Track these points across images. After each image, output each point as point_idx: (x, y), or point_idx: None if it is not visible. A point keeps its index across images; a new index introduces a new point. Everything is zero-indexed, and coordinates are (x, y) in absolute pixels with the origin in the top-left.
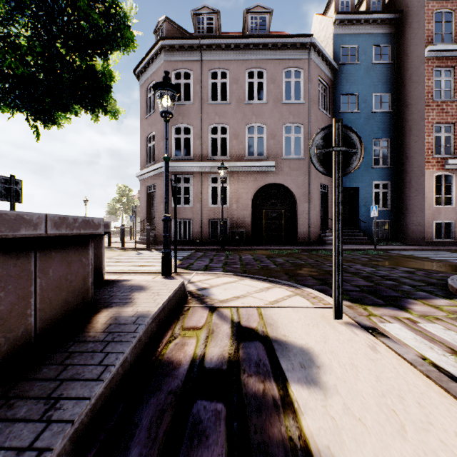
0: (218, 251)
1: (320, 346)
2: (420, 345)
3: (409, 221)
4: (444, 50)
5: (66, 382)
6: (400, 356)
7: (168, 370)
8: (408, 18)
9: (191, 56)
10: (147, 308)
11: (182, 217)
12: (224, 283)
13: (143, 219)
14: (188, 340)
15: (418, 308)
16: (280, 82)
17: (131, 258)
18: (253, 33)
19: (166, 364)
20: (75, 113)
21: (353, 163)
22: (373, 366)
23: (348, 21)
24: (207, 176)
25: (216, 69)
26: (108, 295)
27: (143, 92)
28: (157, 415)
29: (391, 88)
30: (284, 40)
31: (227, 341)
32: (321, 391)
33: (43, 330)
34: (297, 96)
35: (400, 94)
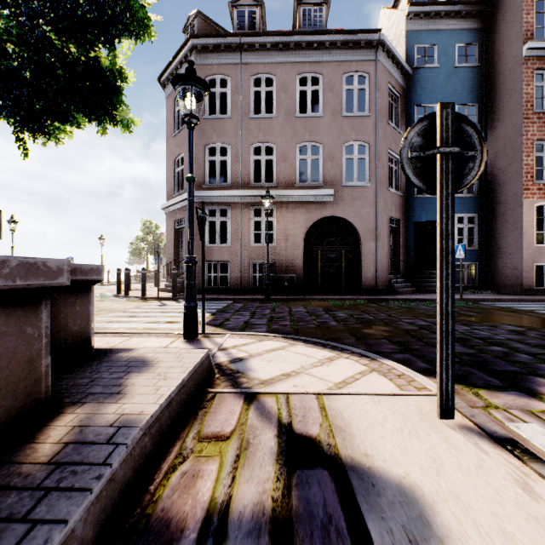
0: (262, 302)
1: (431, 482)
2: None
3: (502, 263)
4: None
5: None
6: None
7: None
8: (501, 9)
9: (229, 58)
10: (140, 407)
11: (217, 259)
12: (268, 350)
13: (170, 261)
14: (204, 466)
15: None
16: (339, 90)
17: (150, 311)
18: (306, 29)
19: (156, 528)
20: (77, 125)
21: (468, 173)
22: None
23: (425, 14)
24: (248, 208)
25: (259, 74)
26: (89, 378)
27: (170, 104)
28: None
29: (479, 98)
30: (345, 37)
31: (270, 468)
32: None
33: None
34: (360, 109)
35: (490, 105)
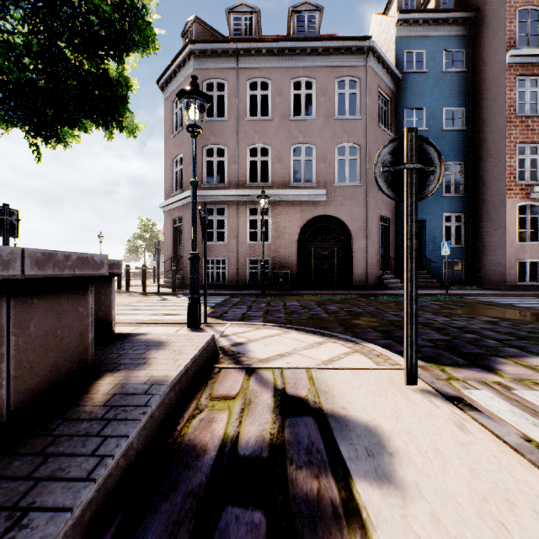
0: (257, 297)
1: (391, 424)
2: (520, 420)
3: (487, 260)
4: (529, 55)
5: (43, 482)
6: (500, 439)
7: (188, 458)
8: (486, 17)
9: (226, 63)
10: (164, 372)
11: (215, 256)
12: (265, 336)
13: (169, 258)
14: (217, 415)
15: (509, 370)
16: (332, 94)
17: (152, 304)
18: (300, 35)
19: (186, 450)
20: (84, 130)
21: (430, 184)
22: (465, 453)
23: (414, 21)
24: (245, 207)
25: (255, 79)
26: (117, 353)
27: (169, 107)
28: (169, 531)
29: (465, 102)
30: (337, 43)
31: (268, 416)
32: (398, 492)
33: (20, 406)
34: (352, 111)
35: (476, 108)
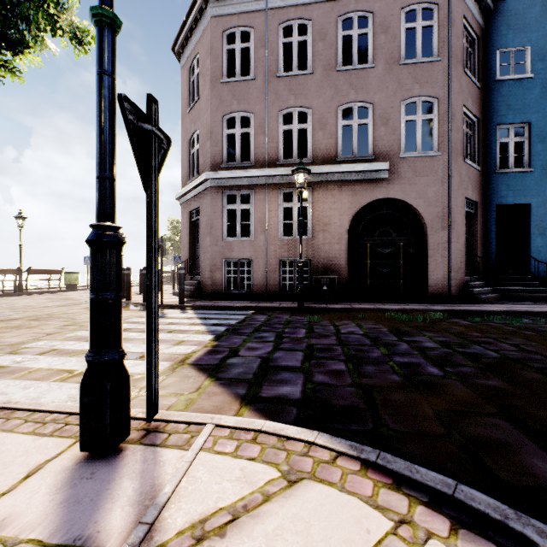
0: (293, 313)
1: None
2: None
3: None
4: None
5: None
6: None
7: None
8: None
9: (252, 4)
10: None
11: (238, 256)
12: None
13: (184, 260)
14: None
15: None
16: (397, 30)
17: (133, 327)
18: None
19: None
20: (8, 45)
21: None
22: None
23: None
24: (276, 191)
25: (290, 21)
26: None
27: (185, 76)
28: None
29: None
30: None
31: None
32: None
33: None
34: None
35: None
